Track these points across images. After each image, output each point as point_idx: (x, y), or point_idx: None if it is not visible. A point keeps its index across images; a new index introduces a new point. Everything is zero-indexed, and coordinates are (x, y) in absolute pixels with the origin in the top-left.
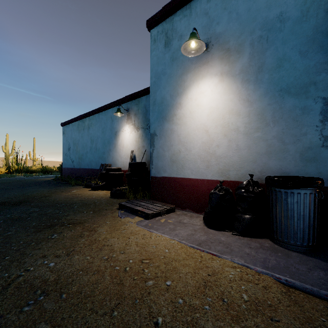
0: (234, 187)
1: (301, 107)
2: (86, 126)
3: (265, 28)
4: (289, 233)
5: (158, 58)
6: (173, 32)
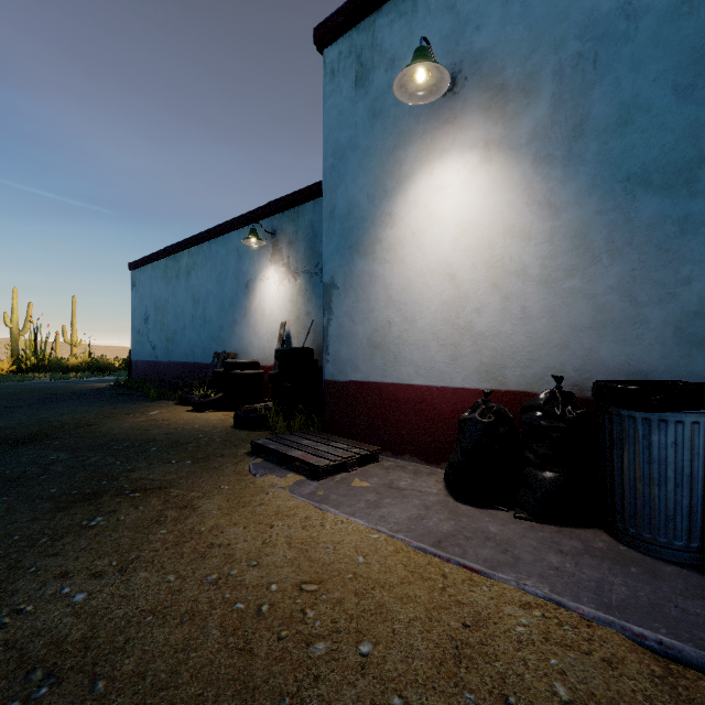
0: (517, 406)
1: (678, 219)
2: (184, 269)
3: (591, 36)
4: (655, 519)
5: (341, 112)
6: (375, 51)
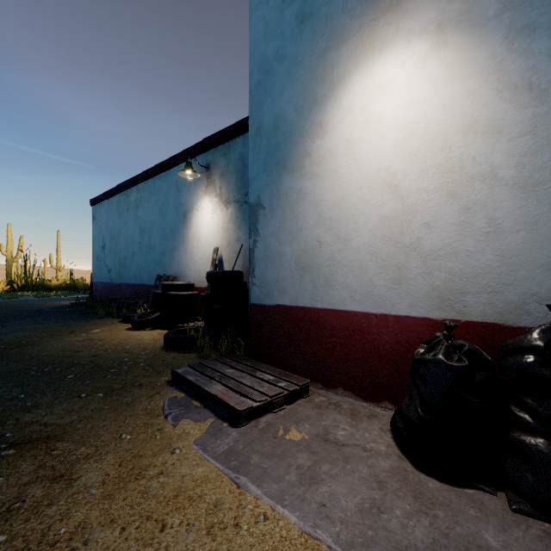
0: (483, 341)
1: None
2: (133, 203)
3: None
4: None
5: (267, 23)
6: None
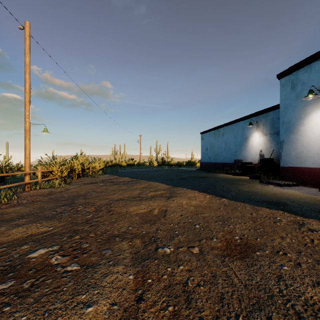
0: None
1: None
2: (221, 134)
3: None
4: None
5: (286, 96)
6: (297, 81)
